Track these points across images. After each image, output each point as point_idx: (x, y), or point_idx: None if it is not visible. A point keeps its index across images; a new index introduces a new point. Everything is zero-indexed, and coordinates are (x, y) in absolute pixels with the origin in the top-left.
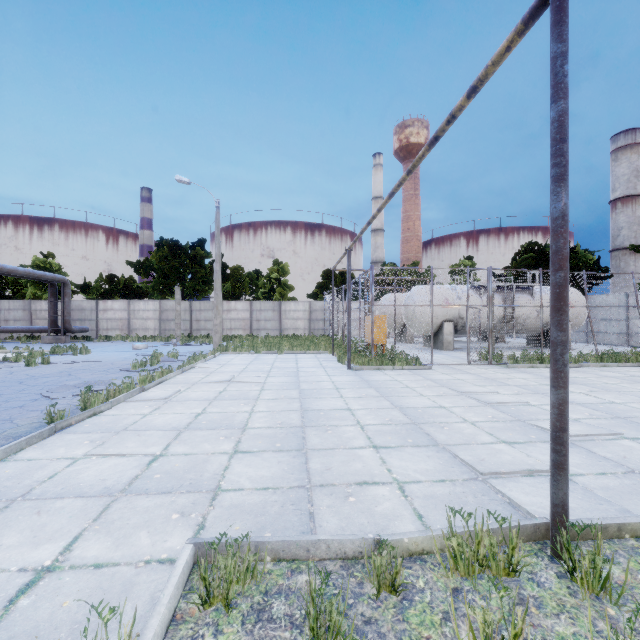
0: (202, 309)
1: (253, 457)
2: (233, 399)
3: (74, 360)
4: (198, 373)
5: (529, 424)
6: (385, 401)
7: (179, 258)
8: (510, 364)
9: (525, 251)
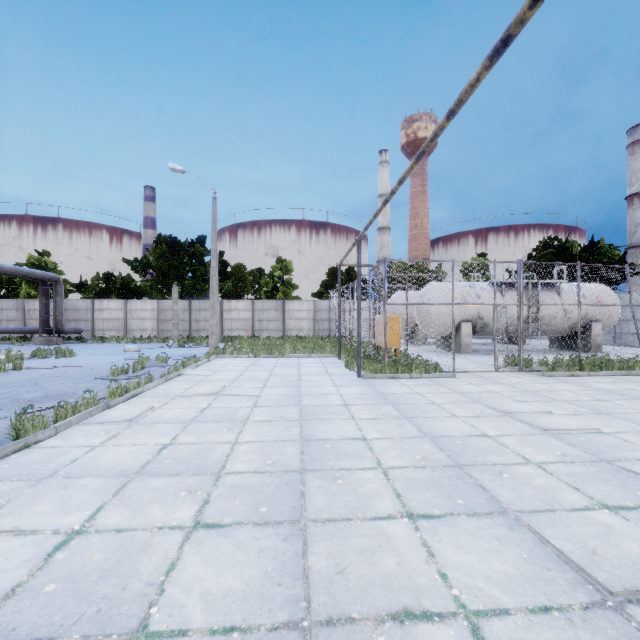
0: (202, 309)
1: (221, 538)
2: (216, 421)
3: (52, 365)
4: (184, 382)
5: (621, 468)
6: (409, 425)
7: (178, 255)
8: (546, 372)
9: (544, 247)
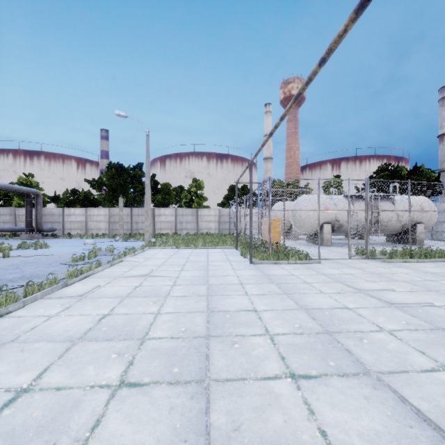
0: (140, 214)
1: (139, 396)
2: (144, 296)
3: (31, 254)
4: (124, 266)
5: None
6: (289, 300)
7: (123, 177)
8: (386, 259)
9: (381, 170)
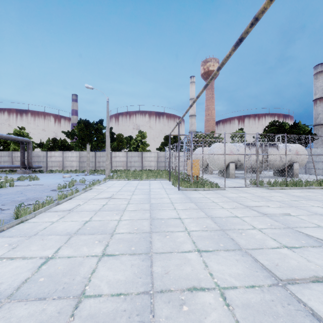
0: (101, 156)
1: (114, 260)
2: (110, 210)
3: (28, 184)
4: (94, 192)
5: (296, 231)
6: (201, 212)
7: (89, 129)
8: (269, 187)
9: (271, 125)
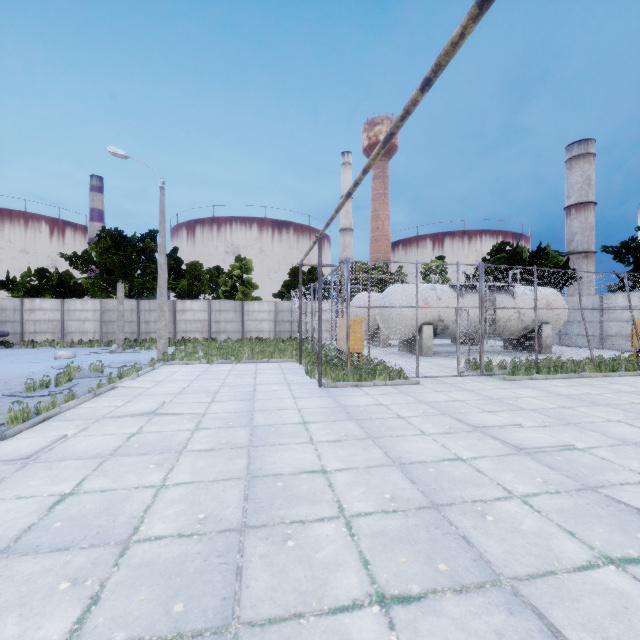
0: (152, 309)
1: None
2: (143, 453)
3: None
4: (116, 398)
5: (609, 498)
6: (375, 448)
7: (125, 251)
8: (507, 376)
9: (497, 251)
